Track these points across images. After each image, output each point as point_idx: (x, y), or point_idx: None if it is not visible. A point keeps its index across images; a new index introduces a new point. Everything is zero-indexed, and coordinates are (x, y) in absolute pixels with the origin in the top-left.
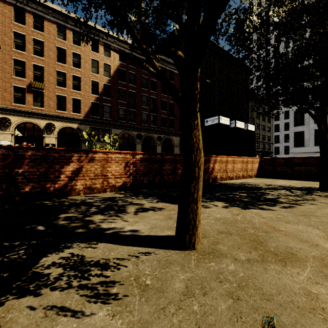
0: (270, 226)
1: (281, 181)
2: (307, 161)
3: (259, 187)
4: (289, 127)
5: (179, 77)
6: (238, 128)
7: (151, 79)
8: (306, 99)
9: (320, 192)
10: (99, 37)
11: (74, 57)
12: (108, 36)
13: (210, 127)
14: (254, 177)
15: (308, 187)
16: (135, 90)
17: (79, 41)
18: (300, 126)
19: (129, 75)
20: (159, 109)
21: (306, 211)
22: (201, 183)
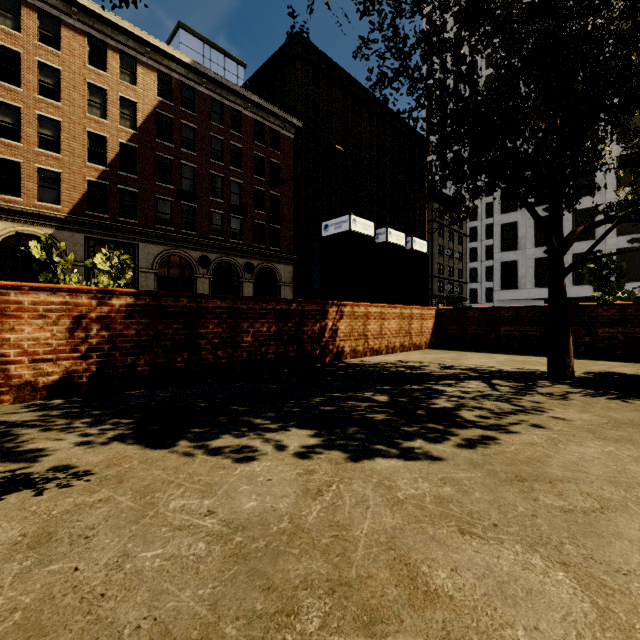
0: (403, 561)
1: (475, 357)
2: (524, 314)
3: (425, 375)
4: (494, 253)
5: (292, 145)
6: (393, 246)
7: (232, 142)
8: (522, 173)
9: (549, 384)
10: (107, 37)
11: (43, 74)
12: (131, 37)
13: (332, 239)
14: (425, 347)
15: (526, 370)
16: (195, 164)
17: (57, 38)
18: (511, 252)
19: (182, 129)
20: (248, 207)
21: (524, 457)
22: None
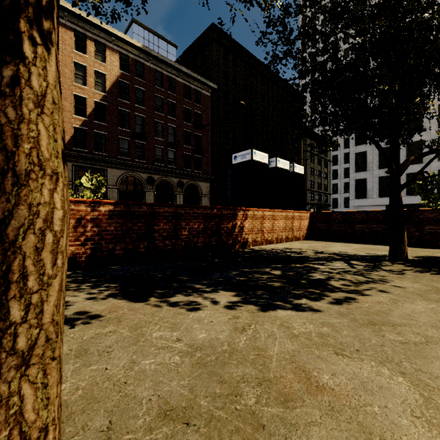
0: (301, 369)
1: (338, 246)
2: (372, 216)
3: (304, 257)
4: (350, 173)
5: (209, 100)
6: (281, 169)
7: (169, 99)
8: (372, 121)
9: (390, 264)
10: (87, 31)
11: None
12: (102, 30)
13: (240, 166)
14: (303, 239)
15: (374, 255)
16: (144, 114)
17: None
18: (362, 172)
19: (136, 92)
20: (180, 143)
21: (374, 310)
22: (35, 298)
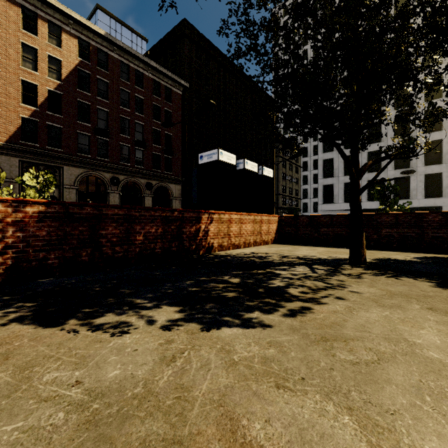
0: (229, 416)
1: (304, 249)
2: (335, 220)
3: (268, 262)
4: (318, 179)
5: (180, 99)
6: (249, 172)
7: (136, 94)
8: (333, 123)
9: (350, 268)
10: (38, 9)
11: None
12: (57, 11)
13: (206, 166)
14: (271, 243)
15: (336, 258)
16: (108, 109)
17: None
18: (329, 178)
19: (98, 83)
20: (148, 142)
21: (329, 322)
22: None
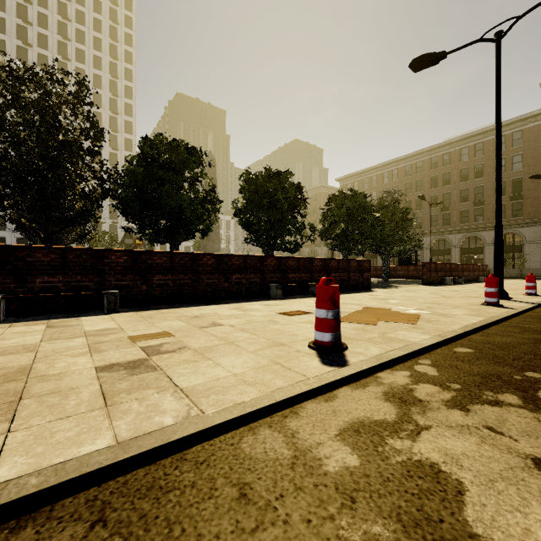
0: None
1: None
2: None
3: None
4: None
5: None
6: None
7: None
8: None
9: None
10: None
11: None
12: None
13: None
14: None
15: None
16: None
17: None
18: (1, 231)
19: None
20: None
21: None
22: None
